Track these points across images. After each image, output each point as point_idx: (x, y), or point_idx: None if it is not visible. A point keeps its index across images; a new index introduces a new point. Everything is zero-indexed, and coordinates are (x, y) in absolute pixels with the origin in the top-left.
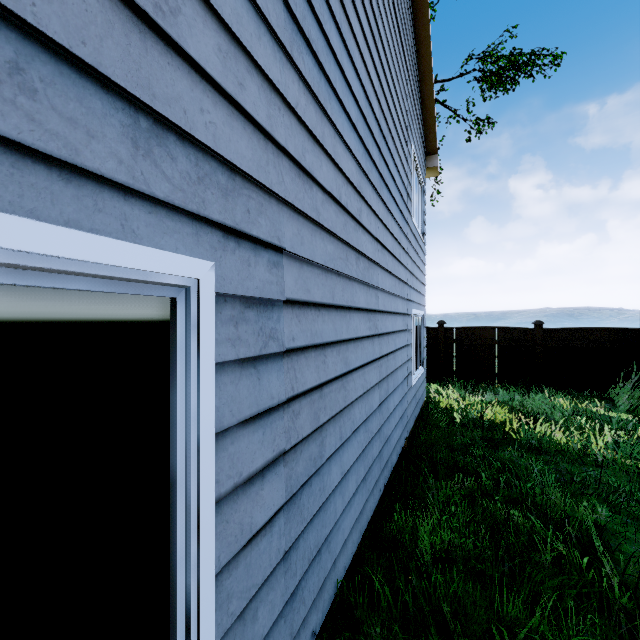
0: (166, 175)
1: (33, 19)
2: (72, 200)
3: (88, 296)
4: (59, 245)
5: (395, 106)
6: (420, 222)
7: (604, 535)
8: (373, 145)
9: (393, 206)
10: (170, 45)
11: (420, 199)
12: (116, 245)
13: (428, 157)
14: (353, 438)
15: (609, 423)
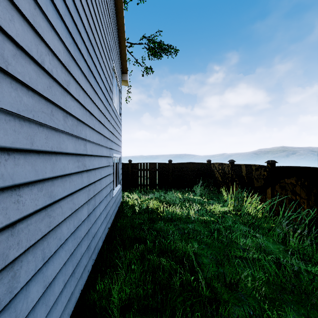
0: None
1: None
2: None
3: None
4: None
5: (101, 31)
6: (118, 107)
7: (197, 257)
8: (82, 43)
9: (99, 91)
10: None
11: (118, 95)
12: None
13: (123, 74)
14: (60, 250)
15: (195, 202)
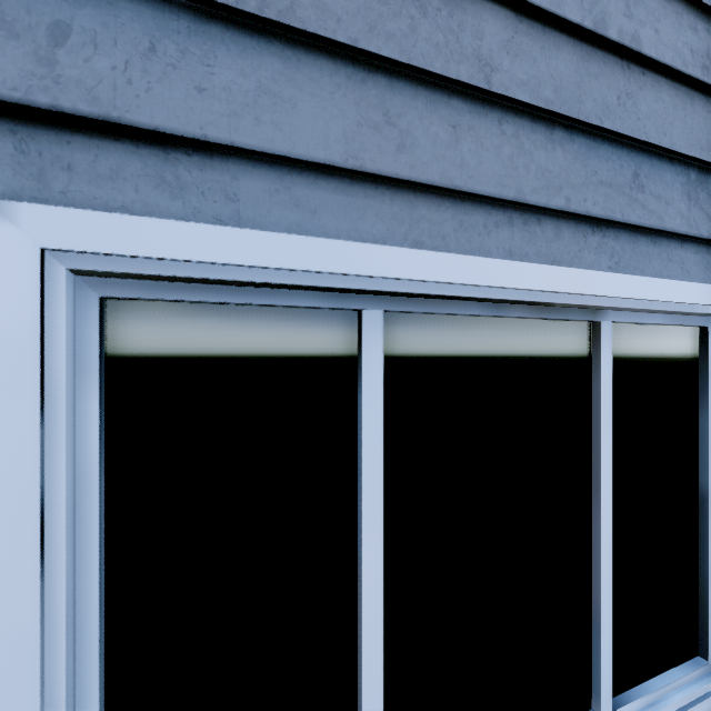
0: (707, 215)
1: (644, 137)
2: (656, 257)
3: (651, 328)
4: (654, 292)
5: None
6: None
7: None
8: None
9: None
10: (707, 94)
11: None
12: (680, 286)
13: None
14: None
15: None
